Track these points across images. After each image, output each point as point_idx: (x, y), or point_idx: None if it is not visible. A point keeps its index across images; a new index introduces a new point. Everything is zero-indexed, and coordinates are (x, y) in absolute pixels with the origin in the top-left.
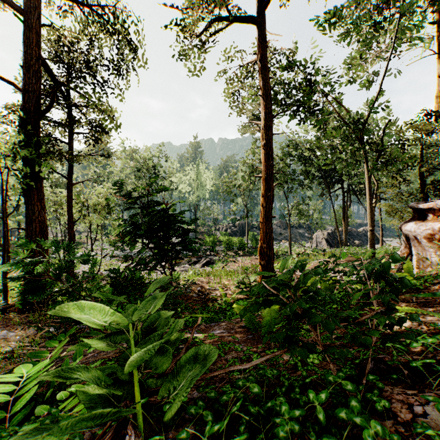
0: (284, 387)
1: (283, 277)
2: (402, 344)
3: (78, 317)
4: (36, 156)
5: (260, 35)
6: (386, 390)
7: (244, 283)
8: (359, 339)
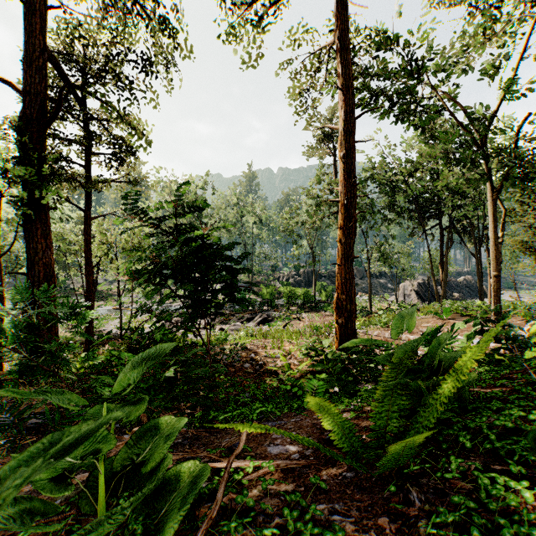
0: None
1: (406, 349)
2: None
3: None
4: (40, 178)
5: (336, 4)
6: None
7: (315, 350)
8: None
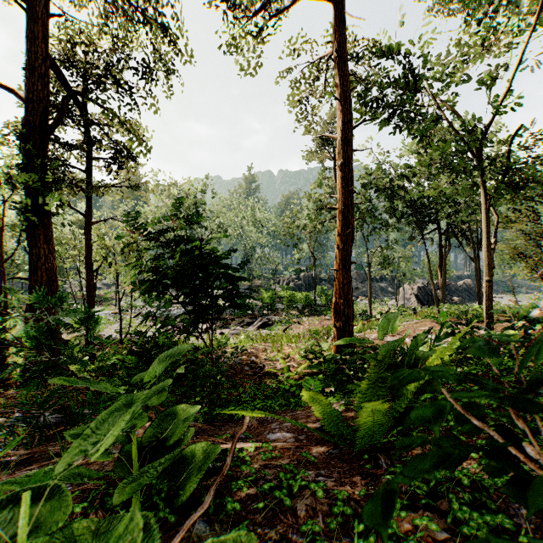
0: None
1: (386, 348)
2: None
3: None
4: (43, 184)
5: (334, 17)
6: None
7: (314, 352)
8: None
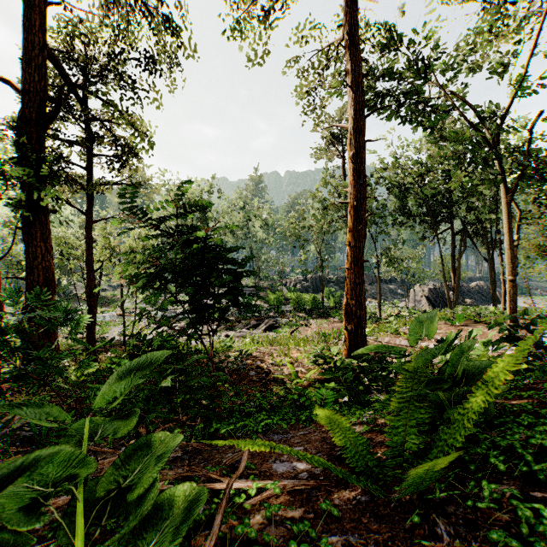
0: None
1: (426, 357)
2: None
3: None
4: (40, 180)
5: None
6: None
7: (324, 357)
8: None
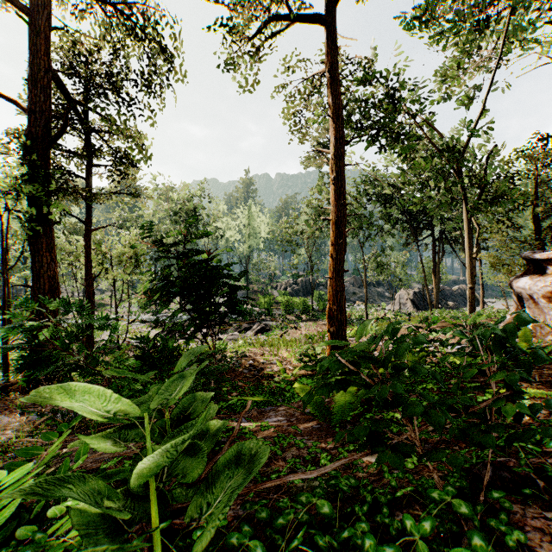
0: (366, 504)
1: (360, 347)
2: (530, 442)
3: (69, 404)
4: (45, 194)
5: (328, 39)
6: (513, 510)
7: (308, 355)
8: (477, 438)
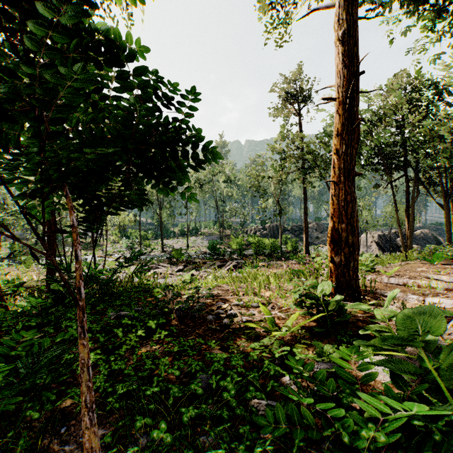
0: None
1: None
2: None
3: None
4: None
5: None
6: None
7: (315, 297)
8: None
